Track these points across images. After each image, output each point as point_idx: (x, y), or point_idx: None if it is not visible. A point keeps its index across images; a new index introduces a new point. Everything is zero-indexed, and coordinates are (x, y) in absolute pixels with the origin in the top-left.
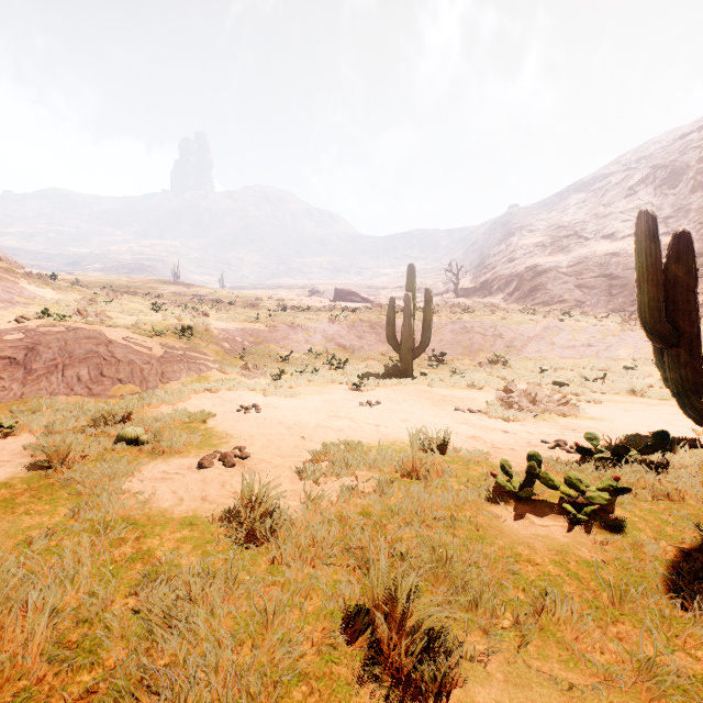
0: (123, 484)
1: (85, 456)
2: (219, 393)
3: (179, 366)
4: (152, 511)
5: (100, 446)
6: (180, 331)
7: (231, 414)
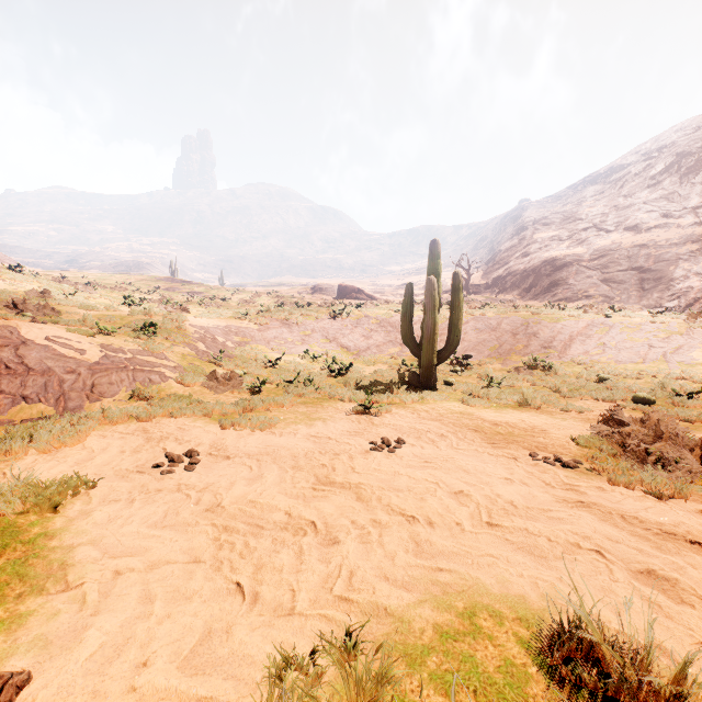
0: None
1: None
2: (150, 423)
3: (120, 376)
4: None
5: None
6: (143, 328)
7: (134, 478)
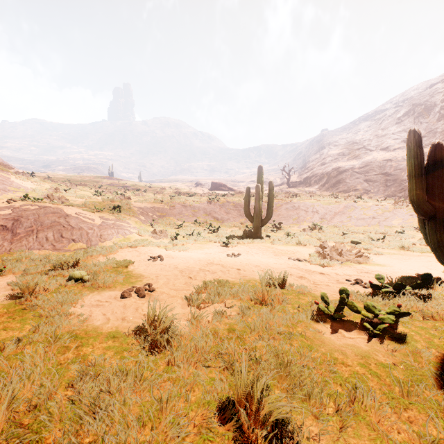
0: (70, 309)
1: (46, 290)
2: (136, 248)
3: (111, 231)
4: (88, 327)
5: (57, 283)
6: (113, 208)
7: (144, 262)
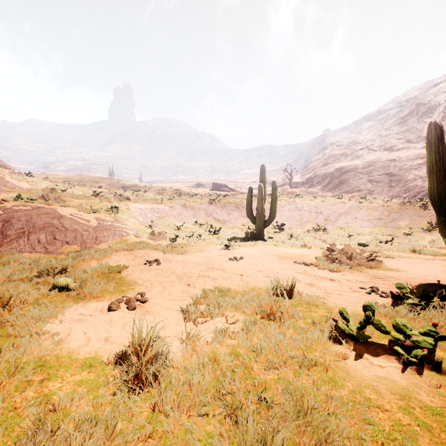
0: (46, 326)
1: (25, 301)
2: (133, 251)
3: (108, 232)
4: (61, 352)
5: (39, 292)
6: (110, 209)
7: (139, 267)
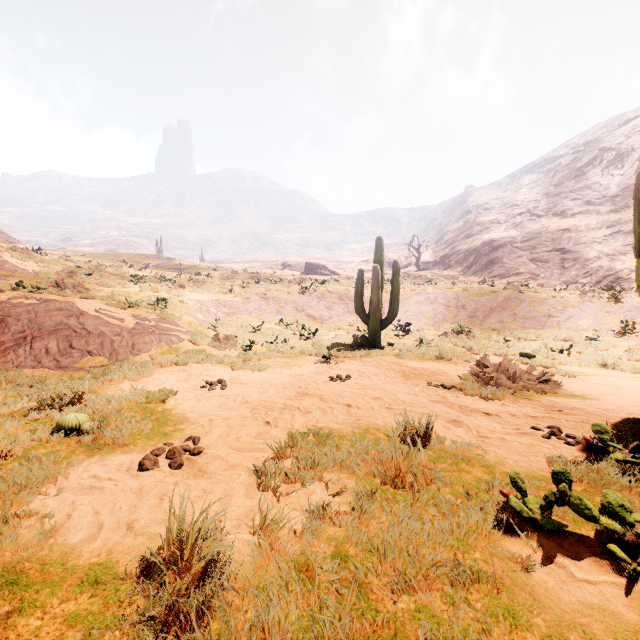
0: (36, 500)
1: (9, 452)
2: (186, 367)
3: (150, 337)
4: (51, 553)
5: (34, 437)
6: (155, 302)
7: (194, 391)
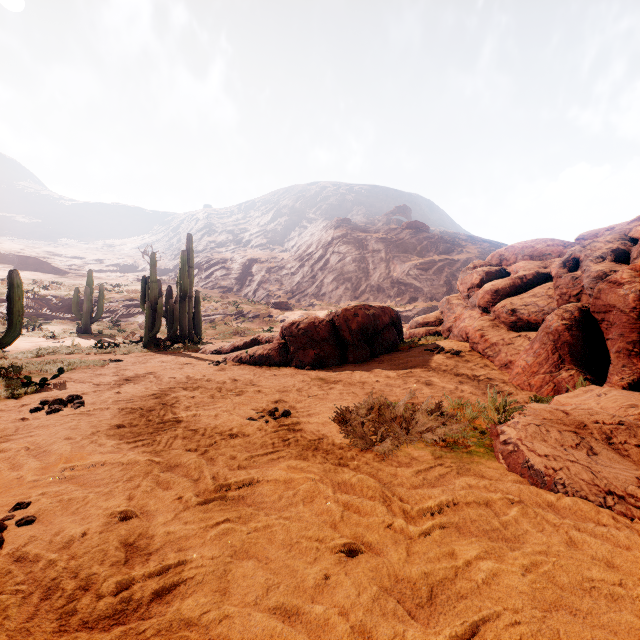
0: None
1: None
2: None
3: None
4: None
5: None
6: None
7: None
